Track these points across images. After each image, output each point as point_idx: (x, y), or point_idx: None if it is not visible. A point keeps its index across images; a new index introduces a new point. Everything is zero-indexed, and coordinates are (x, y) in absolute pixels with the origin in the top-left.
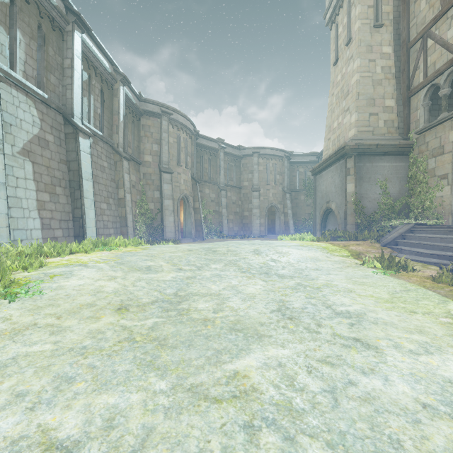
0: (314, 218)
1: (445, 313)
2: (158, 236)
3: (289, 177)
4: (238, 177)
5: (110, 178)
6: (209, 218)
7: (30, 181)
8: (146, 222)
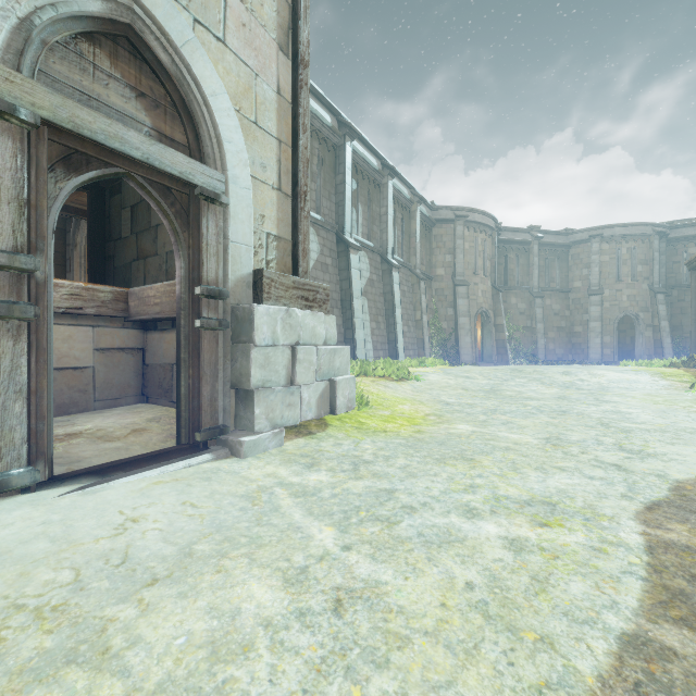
0: (692, 335)
1: (687, 406)
2: (451, 358)
3: (665, 265)
4: (564, 275)
5: (409, 301)
6: (517, 337)
7: (367, 314)
8: (439, 343)
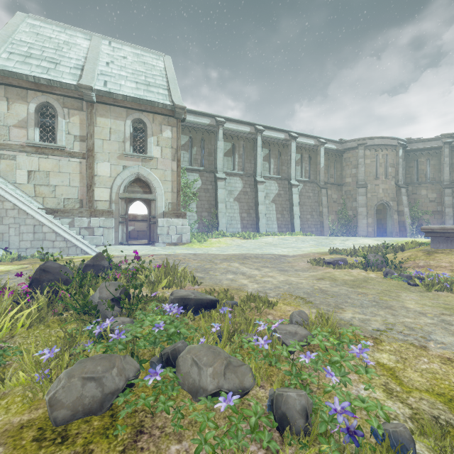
0: None
1: (319, 251)
2: (353, 233)
3: None
4: None
5: (314, 201)
6: (426, 218)
7: (274, 211)
8: (344, 224)
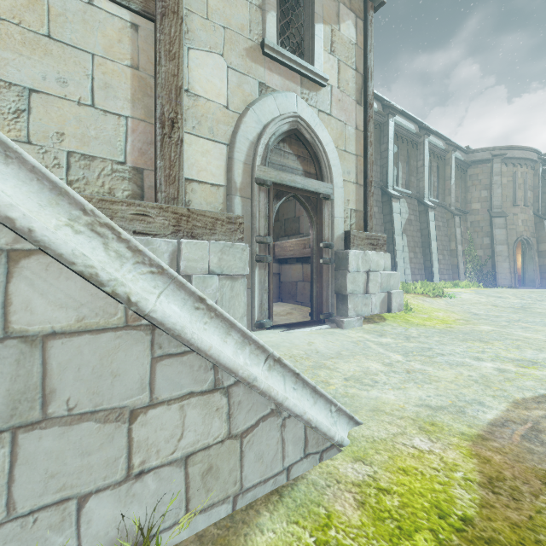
0: None
1: None
2: (487, 282)
3: None
4: None
5: (444, 234)
6: None
7: (406, 247)
8: (475, 269)
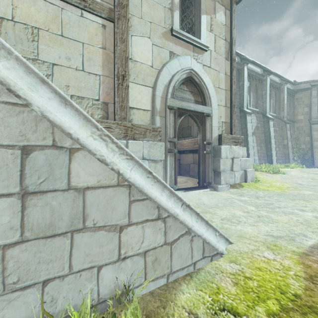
0: None
1: None
2: (308, 165)
3: None
4: None
5: (279, 135)
6: None
7: (255, 143)
8: (299, 156)
